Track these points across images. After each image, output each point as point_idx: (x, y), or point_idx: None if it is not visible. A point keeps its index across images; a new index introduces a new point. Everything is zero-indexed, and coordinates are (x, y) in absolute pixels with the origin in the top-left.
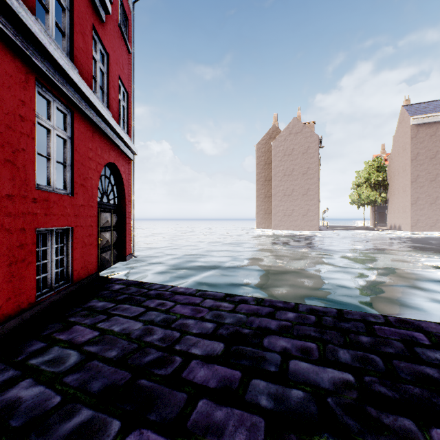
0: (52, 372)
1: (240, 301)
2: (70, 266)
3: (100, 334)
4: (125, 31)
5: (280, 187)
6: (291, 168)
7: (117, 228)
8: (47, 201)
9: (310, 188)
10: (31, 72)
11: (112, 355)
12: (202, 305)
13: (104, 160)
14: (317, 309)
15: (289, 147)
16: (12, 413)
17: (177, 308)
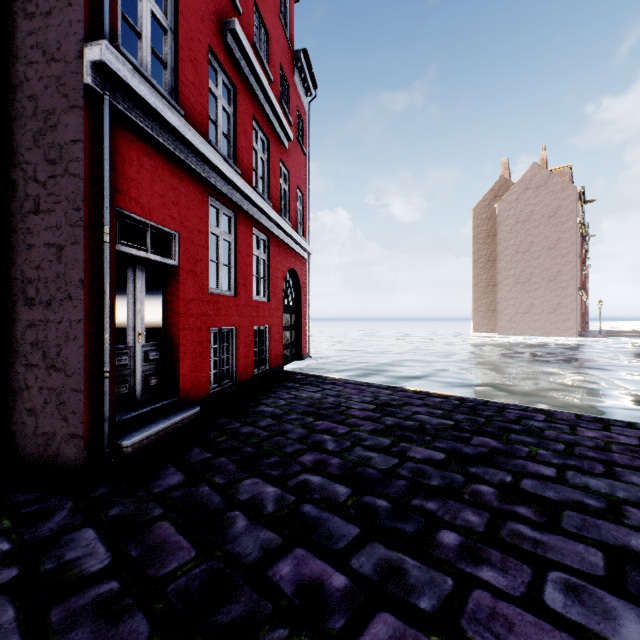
0: (274, 405)
1: (400, 390)
2: (267, 355)
3: (294, 396)
4: (301, 135)
5: (509, 271)
6: (527, 242)
7: (295, 328)
8: (257, 307)
9: (561, 271)
10: (251, 224)
11: (304, 403)
12: (366, 390)
13: (286, 268)
14: (467, 399)
15: (524, 209)
16: (264, 412)
17: (346, 390)
